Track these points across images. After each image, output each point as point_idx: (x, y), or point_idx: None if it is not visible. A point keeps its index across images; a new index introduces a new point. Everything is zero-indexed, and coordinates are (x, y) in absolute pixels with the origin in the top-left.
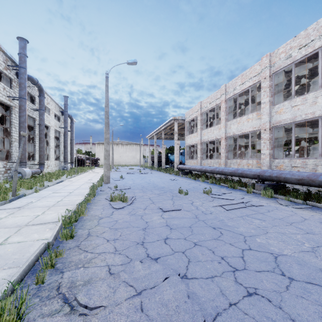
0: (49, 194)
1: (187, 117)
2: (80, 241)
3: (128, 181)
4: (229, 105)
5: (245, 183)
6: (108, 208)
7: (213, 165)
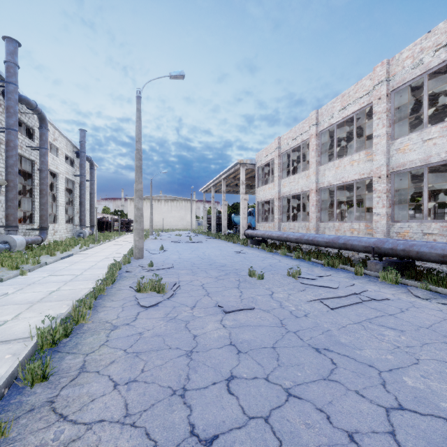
0: (41, 278)
1: (259, 161)
2: (59, 386)
3: (171, 255)
4: (322, 142)
5: (348, 259)
6: (132, 306)
7: (297, 230)
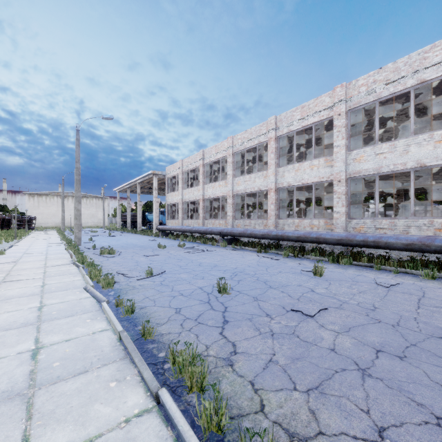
0: (22, 255)
1: (169, 173)
2: (99, 267)
3: (102, 243)
4: (206, 170)
5: (216, 240)
6: (102, 258)
7: (193, 225)
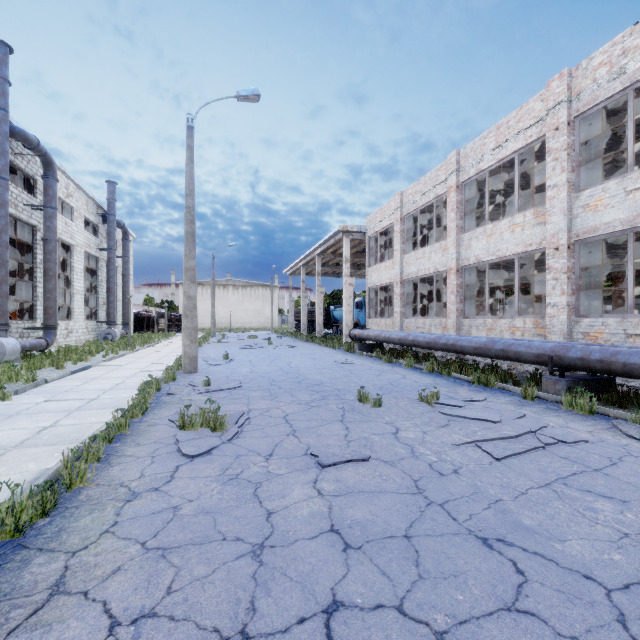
0: (33, 405)
1: (372, 228)
2: (4, 630)
3: (240, 366)
4: (466, 198)
5: (508, 373)
6: (169, 454)
7: (428, 330)
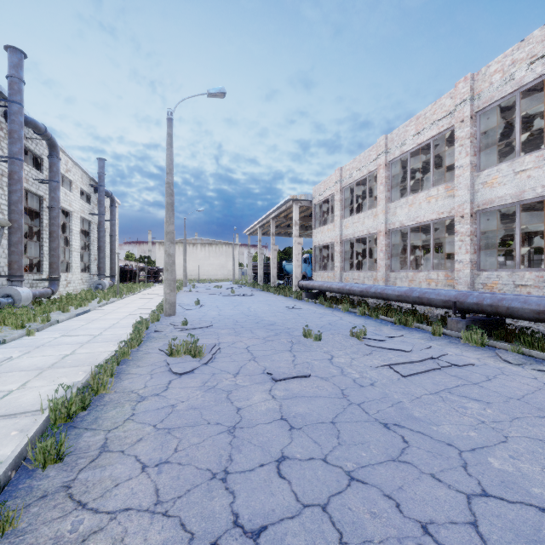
0: (52, 339)
1: (317, 197)
2: (77, 469)
3: (210, 311)
4: (392, 174)
5: (424, 316)
6: (162, 372)
7: (362, 281)
